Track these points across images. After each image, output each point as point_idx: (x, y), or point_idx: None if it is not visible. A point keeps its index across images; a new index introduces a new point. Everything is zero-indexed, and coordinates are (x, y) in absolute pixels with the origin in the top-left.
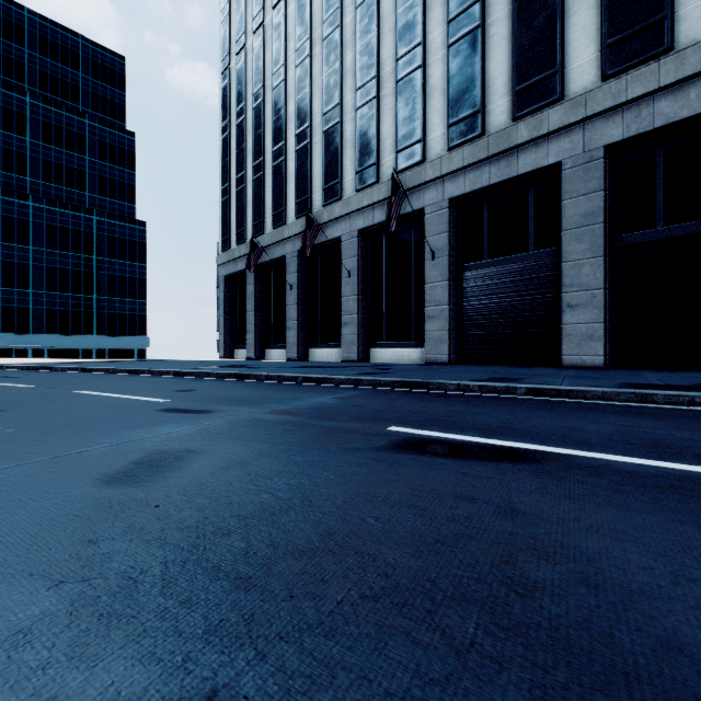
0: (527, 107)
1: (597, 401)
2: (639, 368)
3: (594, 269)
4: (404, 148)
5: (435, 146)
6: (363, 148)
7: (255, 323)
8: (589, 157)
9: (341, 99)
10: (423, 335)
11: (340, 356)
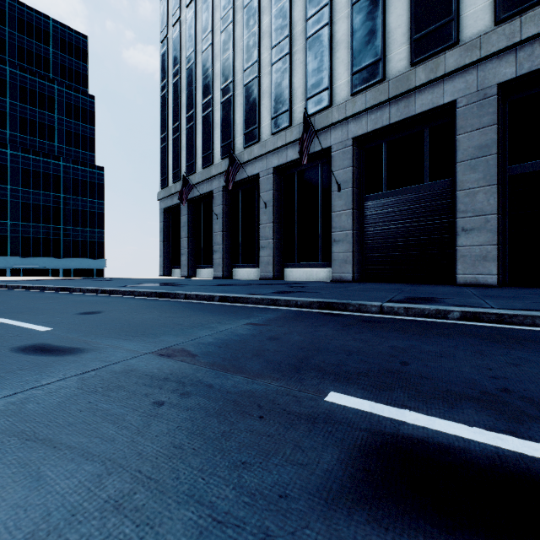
0: (424, 53)
1: None
2: (528, 286)
3: (487, 196)
4: (313, 95)
5: (340, 92)
6: (277, 97)
7: (188, 247)
8: (483, 94)
9: (259, 56)
10: (329, 257)
11: (258, 275)
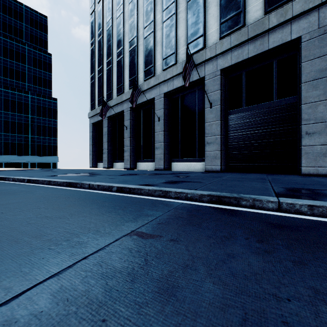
0: (276, 3)
1: None
2: None
3: None
4: (192, 41)
5: (211, 37)
6: (167, 44)
7: (108, 148)
8: (323, 30)
9: (154, 18)
10: (203, 154)
11: (153, 167)
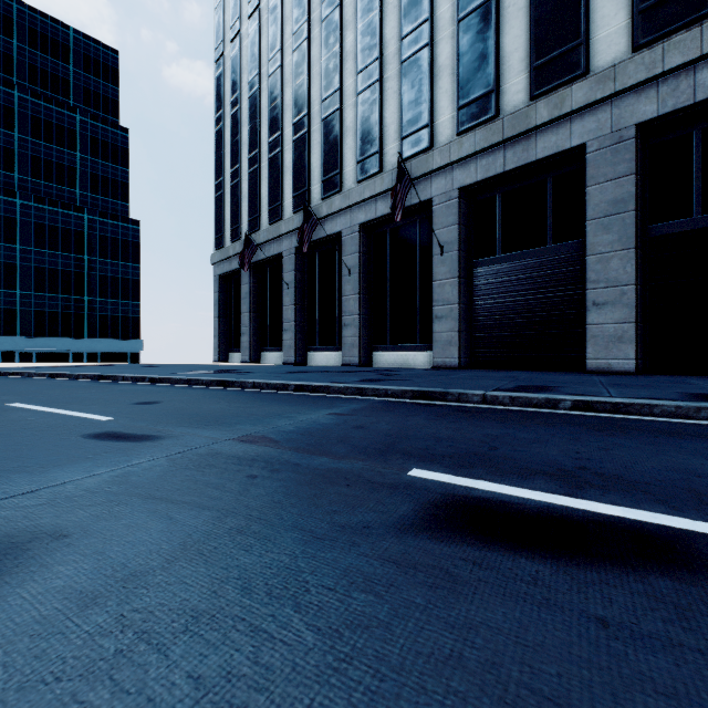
0: (547, 84)
1: (670, 419)
2: (674, 373)
3: (624, 263)
4: (410, 134)
5: (443, 131)
6: (364, 135)
7: (250, 325)
8: (618, 137)
9: (341, 83)
10: (430, 337)
11: (340, 360)
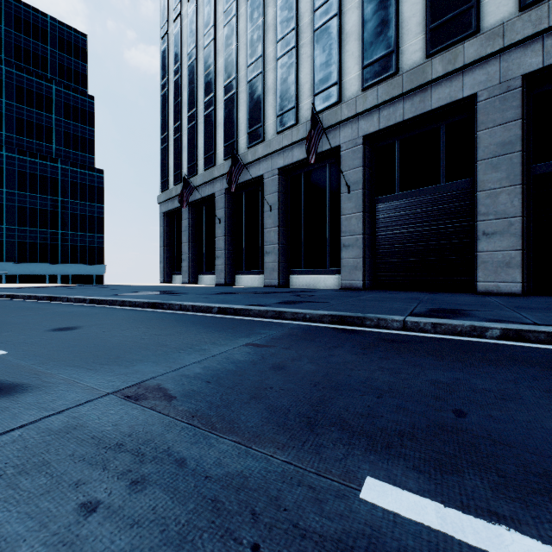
0: (441, 43)
1: None
2: None
3: (511, 198)
4: (321, 91)
5: (350, 87)
6: (283, 94)
7: (189, 253)
8: (506, 87)
9: (263, 51)
10: (338, 263)
11: (262, 282)
